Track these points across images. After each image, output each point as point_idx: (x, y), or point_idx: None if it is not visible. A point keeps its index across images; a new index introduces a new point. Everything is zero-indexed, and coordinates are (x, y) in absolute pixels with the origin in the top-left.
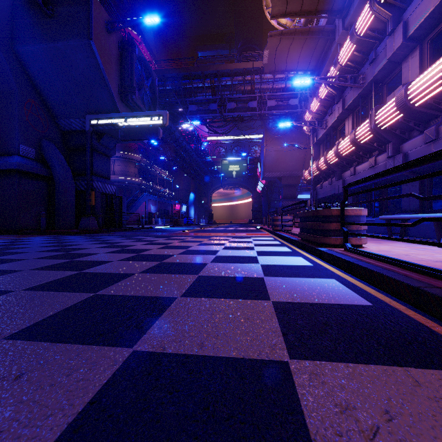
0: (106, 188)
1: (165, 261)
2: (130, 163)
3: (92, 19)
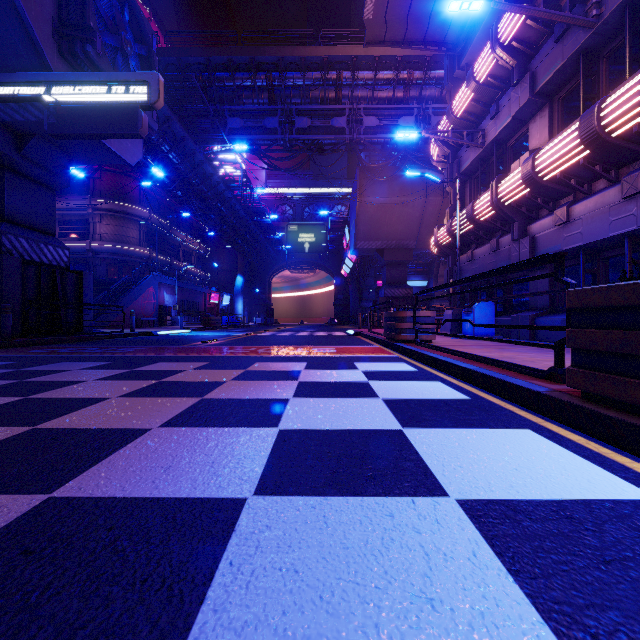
0: (43, 252)
1: None
2: (131, 221)
3: None
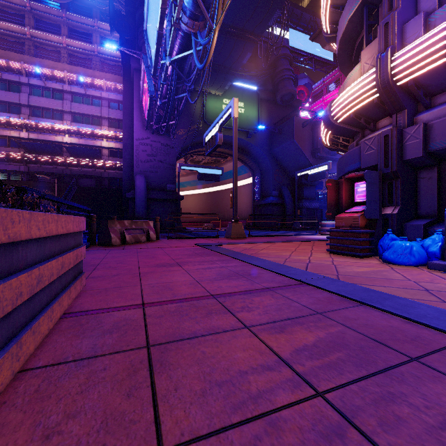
0: (312, 205)
1: None
2: None
3: (294, 129)
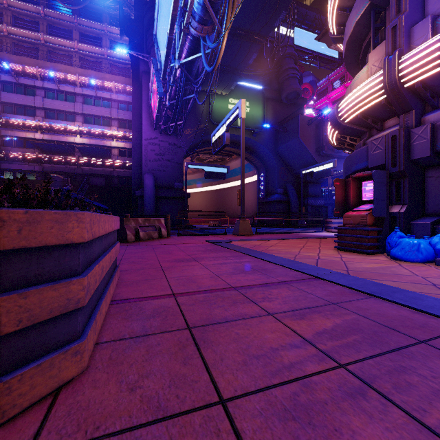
0: (317, 202)
1: None
2: None
3: (299, 127)
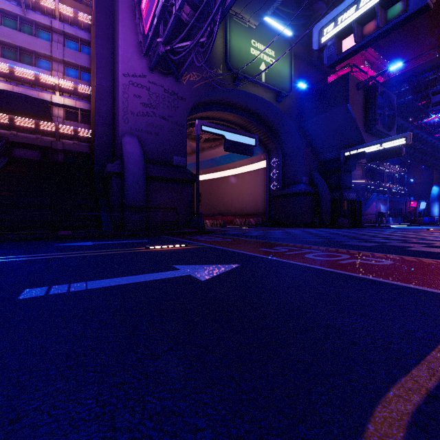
0: (349, 196)
1: (424, 239)
2: (356, 166)
3: (349, 90)
